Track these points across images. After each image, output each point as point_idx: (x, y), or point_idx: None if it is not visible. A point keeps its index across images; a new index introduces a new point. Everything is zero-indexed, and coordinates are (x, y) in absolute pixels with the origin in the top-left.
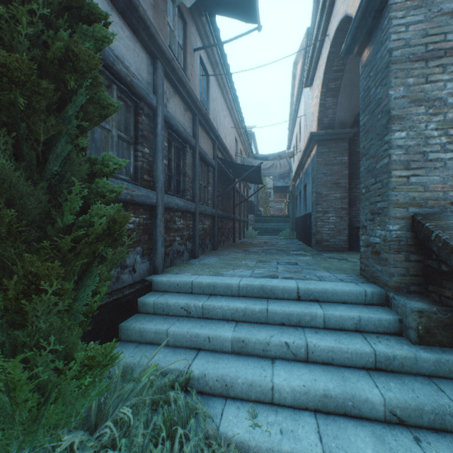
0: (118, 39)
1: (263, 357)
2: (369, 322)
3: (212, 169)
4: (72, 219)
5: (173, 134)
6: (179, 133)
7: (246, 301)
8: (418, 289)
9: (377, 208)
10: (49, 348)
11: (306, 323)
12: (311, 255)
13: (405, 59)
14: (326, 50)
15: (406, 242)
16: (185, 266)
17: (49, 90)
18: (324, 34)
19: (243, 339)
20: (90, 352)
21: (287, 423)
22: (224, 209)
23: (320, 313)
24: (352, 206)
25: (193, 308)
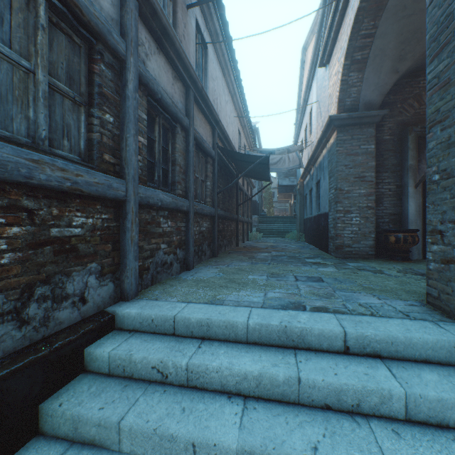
0: None
1: None
2: None
3: (211, 160)
4: None
5: (155, 104)
6: (165, 105)
7: (260, 357)
8: None
9: None
10: None
11: (372, 409)
12: (333, 265)
13: None
14: (354, 8)
15: None
16: (171, 284)
17: None
18: None
19: (259, 454)
20: None
21: None
22: (225, 208)
23: (399, 393)
24: (378, 204)
25: (172, 369)
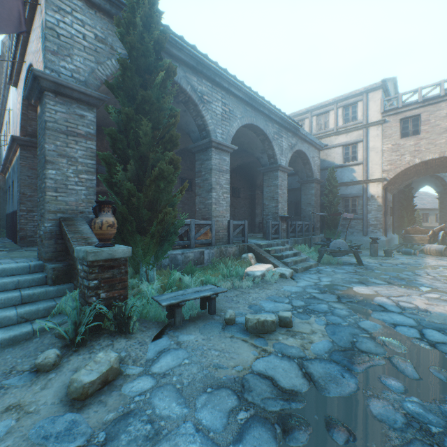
0: None
1: None
2: (27, 281)
3: None
4: None
5: None
6: None
7: None
8: (63, 259)
9: (43, 213)
10: None
11: None
12: (8, 250)
13: (56, 129)
14: (25, 72)
15: (56, 233)
16: None
17: None
18: (23, 57)
19: None
20: None
21: None
22: None
23: None
24: None
25: None
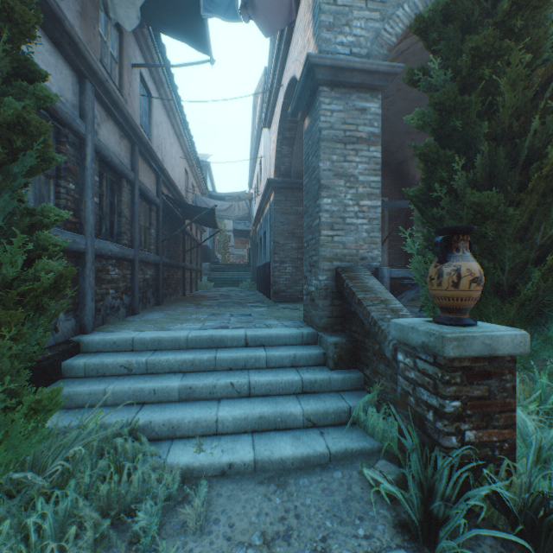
0: (36, 54)
1: (210, 399)
2: (302, 358)
3: (156, 208)
4: (14, 270)
5: (105, 166)
6: (114, 165)
7: (195, 352)
8: (340, 328)
9: (313, 261)
10: (2, 388)
11: (252, 366)
12: (267, 307)
13: (331, 139)
14: (281, 99)
15: (332, 290)
16: (122, 323)
17: (1, 154)
18: (279, 82)
19: (190, 386)
20: (38, 395)
21: (228, 444)
22: (171, 255)
23: (264, 355)
24: None
25: (136, 364)
